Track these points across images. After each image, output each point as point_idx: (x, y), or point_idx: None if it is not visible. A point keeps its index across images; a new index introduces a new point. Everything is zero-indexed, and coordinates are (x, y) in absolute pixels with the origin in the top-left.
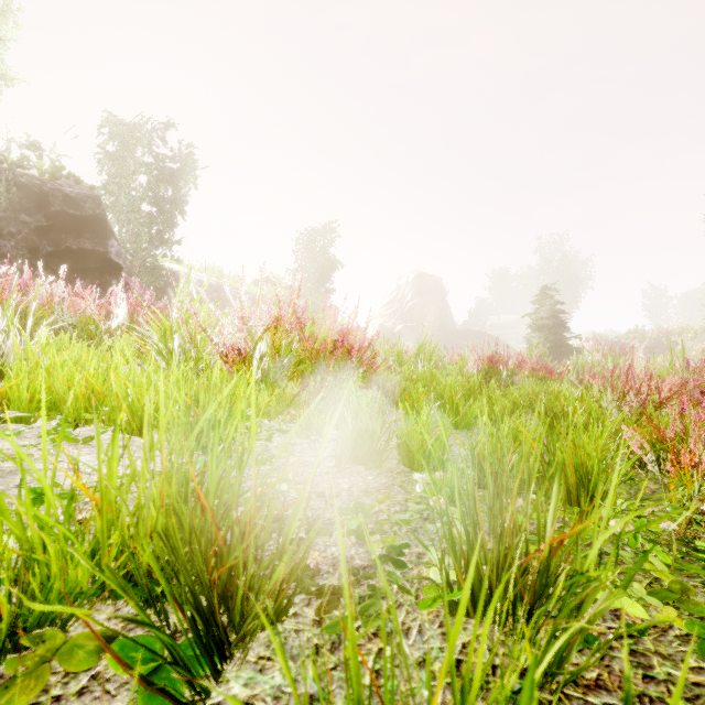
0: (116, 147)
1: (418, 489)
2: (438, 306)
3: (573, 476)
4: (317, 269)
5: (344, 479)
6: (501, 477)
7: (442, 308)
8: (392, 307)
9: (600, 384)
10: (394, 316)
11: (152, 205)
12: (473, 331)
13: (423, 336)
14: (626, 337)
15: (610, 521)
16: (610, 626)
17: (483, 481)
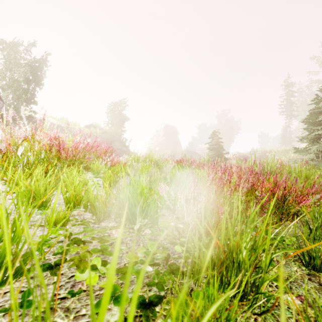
0: (7, 53)
1: (34, 219)
2: (174, 140)
3: (127, 209)
4: (117, 121)
5: (12, 216)
6: (96, 211)
7: (176, 141)
8: (154, 140)
9: (207, 169)
10: (155, 144)
11: (28, 85)
12: (189, 151)
13: (167, 153)
14: (249, 154)
15: (113, 231)
16: (59, 293)
17: (95, 214)
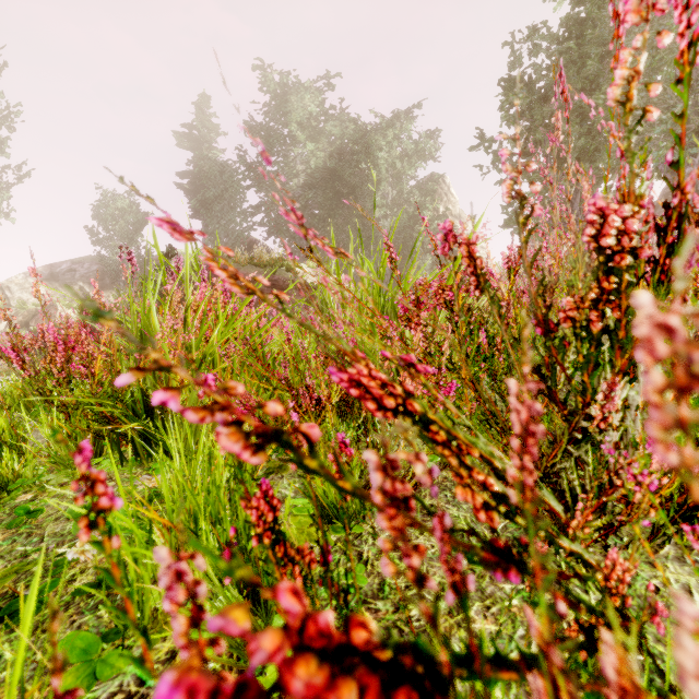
0: None
1: None
2: None
3: None
4: None
5: None
6: None
7: None
8: None
9: None
10: None
11: None
12: None
13: None
14: None
15: None
16: None
17: None
